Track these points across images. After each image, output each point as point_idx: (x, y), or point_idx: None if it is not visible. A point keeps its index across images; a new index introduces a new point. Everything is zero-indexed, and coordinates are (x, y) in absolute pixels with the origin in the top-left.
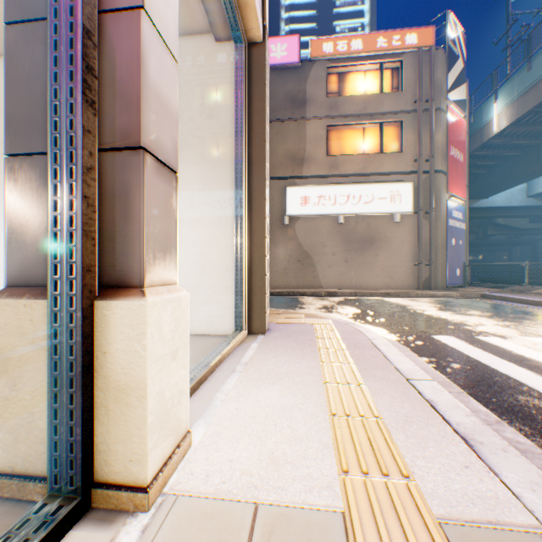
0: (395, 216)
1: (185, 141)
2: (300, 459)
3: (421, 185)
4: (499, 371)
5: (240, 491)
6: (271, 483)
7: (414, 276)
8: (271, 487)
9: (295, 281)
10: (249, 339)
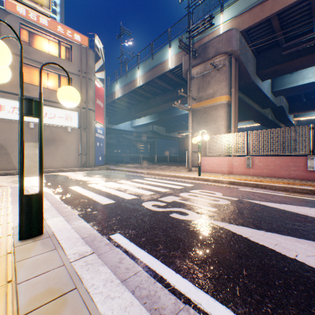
0: (68, 128)
1: None
2: None
3: (83, 115)
4: (83, 194)
5: None
6: None
7: (79, 160)
8: None
9: None
10: None
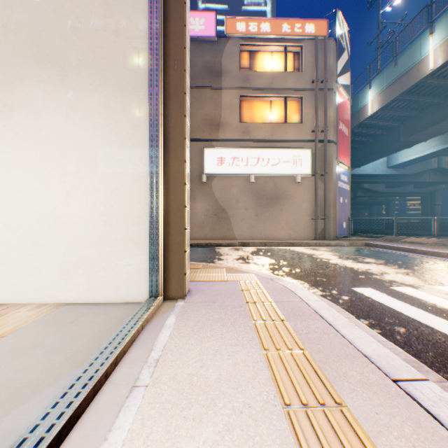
0: (297, 177)
1: (84, 60)
2: None
3: (317, 152)
4: None
5: None
6: None
7: (312, 228)
8: None
9: (212, 233)
10: (165, 308)
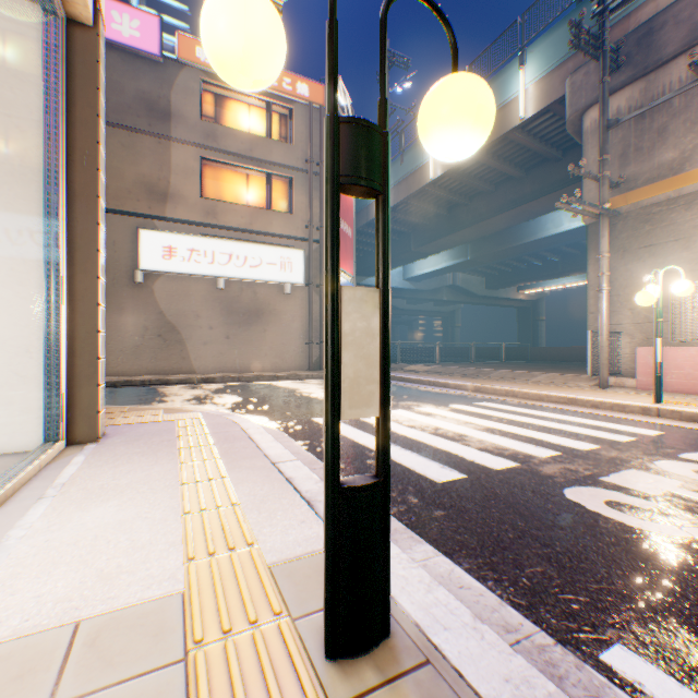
0: (286, 286)
1: None
2: (140, 565)
3: (313, 256)
4: (359, 443)
5: (55, 619)
6: (100, 597)
7: (306, 356)
8: (100, 601)
9: (156, 364)
10: (70, 452)
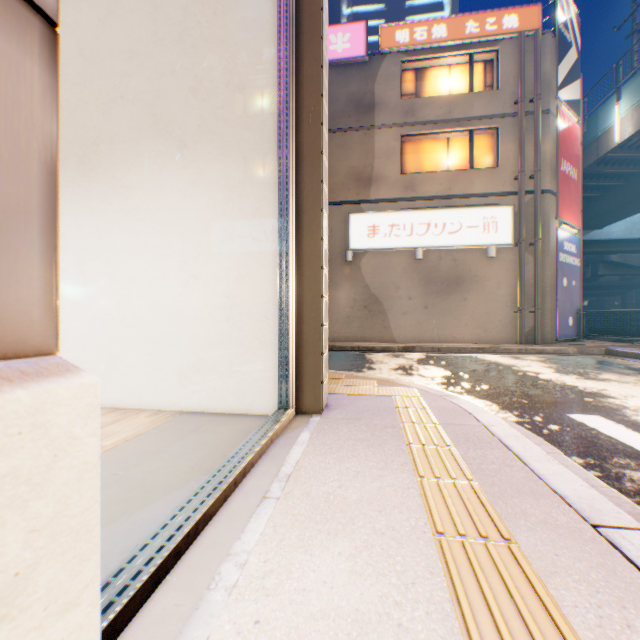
0: (489, 249)
1: (204, 126)
2: None
3: (523, 210)
4: None
5: None
6: None
7: (514, 326)
8: None
9: (361, 333)
10: (297, 423)
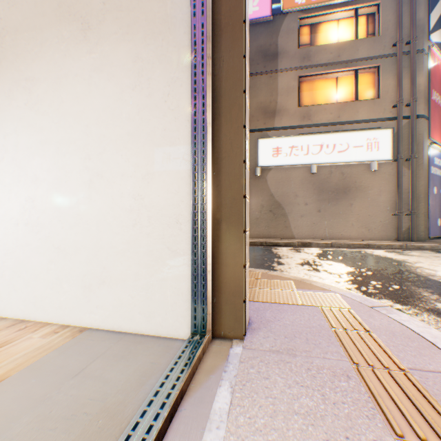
0: (372, 164)
1: (108, 2)
2: None
3: (401, 131)
4: None
5: None
6: None
7: (393, 226)
8: None
9: (267, 231)
10: (213, 359)
